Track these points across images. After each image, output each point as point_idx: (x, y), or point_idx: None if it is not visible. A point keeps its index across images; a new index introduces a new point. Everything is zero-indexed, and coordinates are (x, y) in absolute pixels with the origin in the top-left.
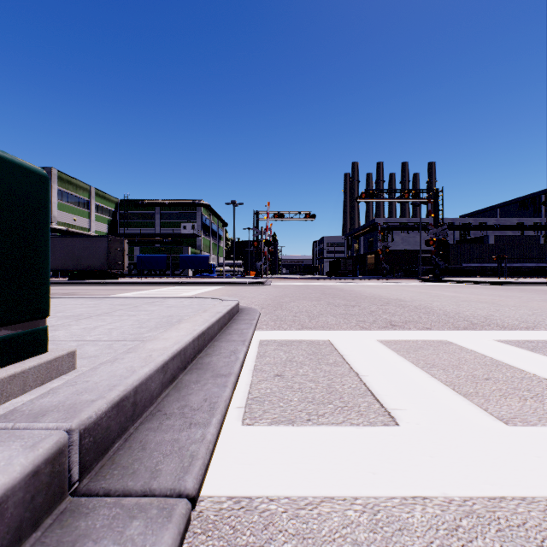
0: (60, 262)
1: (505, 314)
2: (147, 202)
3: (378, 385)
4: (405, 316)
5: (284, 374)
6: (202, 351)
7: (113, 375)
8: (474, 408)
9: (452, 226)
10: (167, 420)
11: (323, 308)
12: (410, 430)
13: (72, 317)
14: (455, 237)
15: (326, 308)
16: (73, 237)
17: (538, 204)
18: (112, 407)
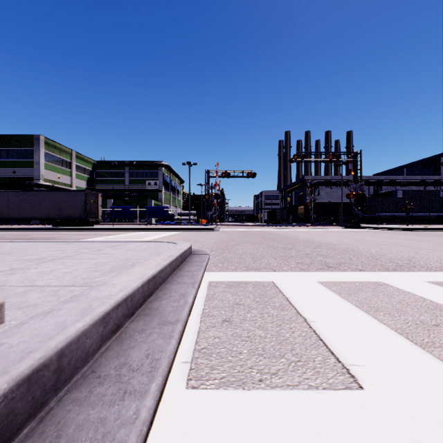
0: (45, 212)
1: (425, 256)
2: (118, 163)
3: (328, 333)
4: (337, 258)
5: (232, 320)
6: (153, 294)
7: (36, 334)
8: (438, 363)
9: (367, 182)
10: (98, 387)
11: (264, 251)
12: (378, 396)
13: (35, 260)
14: (370, 191)
15: (267, 251)
16: (56, 191)
17: (437, 165)
18: (18, 384)
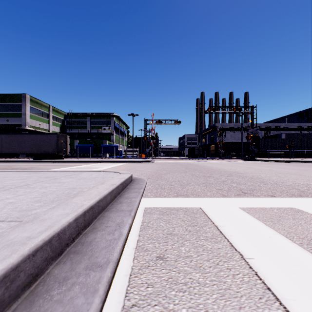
0: (28, 149)
1: None
2: (82, 114)
3: (273, 278)
4: (248, 185)
5: (166, 256)
6: (90, 225)
7: None
8: None
9: (260, 128)
10: None
11: (189, 179)
12: None
13: None
14: (262, 134)
15: (191, 179)
16: (36, 134)
17: (309, 115)
18: None
